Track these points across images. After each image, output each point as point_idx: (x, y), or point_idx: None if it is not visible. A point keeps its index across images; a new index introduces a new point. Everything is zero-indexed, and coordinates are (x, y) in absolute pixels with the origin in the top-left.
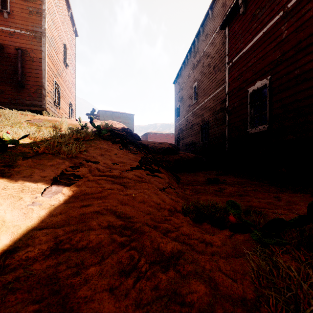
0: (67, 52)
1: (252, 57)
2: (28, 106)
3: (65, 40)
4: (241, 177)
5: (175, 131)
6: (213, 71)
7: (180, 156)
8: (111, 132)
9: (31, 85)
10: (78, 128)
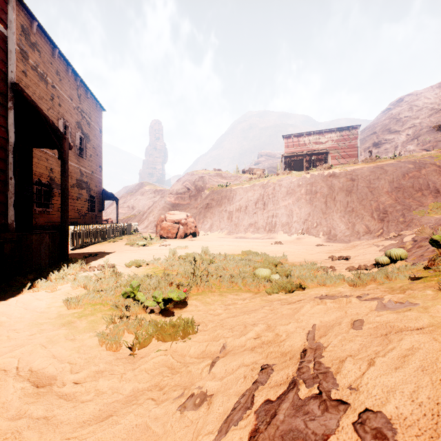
0: None
1: None
2: None
3: None
4: None
5: None
6: None
7: None
8: None
9: None
10: None
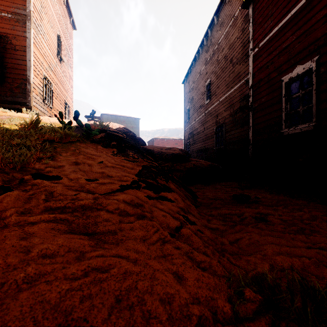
0: (61, 45)
1: (289, 36)
2: (9, 104)
3: (59, 30)
4: (275, 192)
5: (185, 136)
6: (230, 64)
7: (193, 164)
8: (107, 134)
9: (12, 79)
10: (51, 125)
